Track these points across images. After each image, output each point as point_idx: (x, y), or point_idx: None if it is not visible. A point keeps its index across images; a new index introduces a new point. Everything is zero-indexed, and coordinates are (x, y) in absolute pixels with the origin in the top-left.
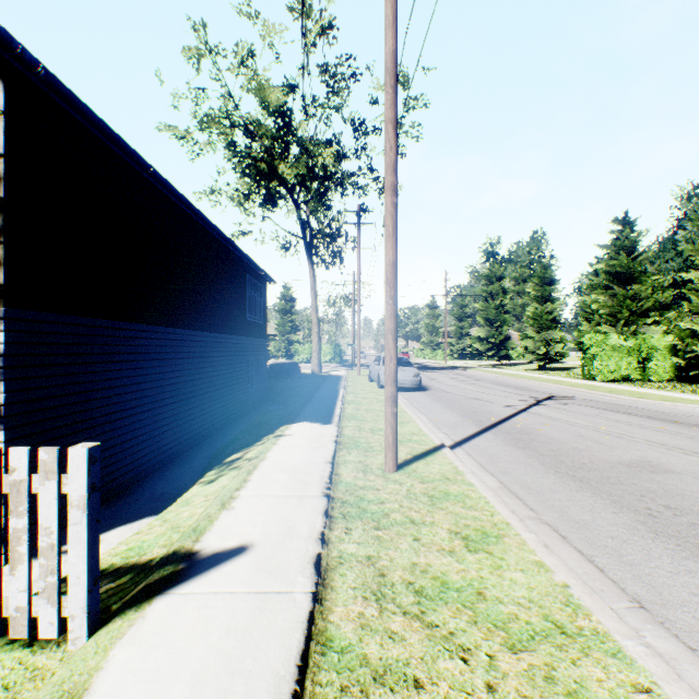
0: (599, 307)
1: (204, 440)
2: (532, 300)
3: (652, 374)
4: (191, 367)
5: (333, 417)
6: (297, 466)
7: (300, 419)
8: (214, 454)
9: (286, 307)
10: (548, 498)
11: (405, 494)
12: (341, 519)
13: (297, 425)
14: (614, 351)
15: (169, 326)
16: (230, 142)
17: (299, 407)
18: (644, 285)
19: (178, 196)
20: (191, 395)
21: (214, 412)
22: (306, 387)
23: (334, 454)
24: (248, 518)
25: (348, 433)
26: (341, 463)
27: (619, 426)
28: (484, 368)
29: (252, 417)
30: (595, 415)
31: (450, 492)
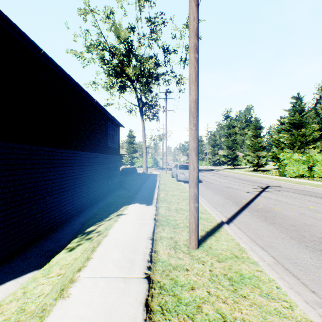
0: (284, 140)
1: (82, 211)
2: (250, 137)
3: (315, 173)
4: (73, 171)
5: (153, 200)
6: (128, 243)
7: (134, 202)
8: (85, 221)
9: (131, 140)
10: (318, 277)
11: (209, 276)
12: (159, 315)
13: (132, 206)
14: (296, 162)
15: (58, 147)
16: (102, 57)
17: (134, 193)
18: (308, 129)
19: (62, 71)
20: (73, 187)
21: (88, 195)
22: (139, 180)
23: (153, 231)
24: (77, 312)
25: (162, 212)
26: (158, 240)
27: (320, 206)
28: (227, 170)
29: (111, 197)
30: (300, 198)
31: (243, 273)
